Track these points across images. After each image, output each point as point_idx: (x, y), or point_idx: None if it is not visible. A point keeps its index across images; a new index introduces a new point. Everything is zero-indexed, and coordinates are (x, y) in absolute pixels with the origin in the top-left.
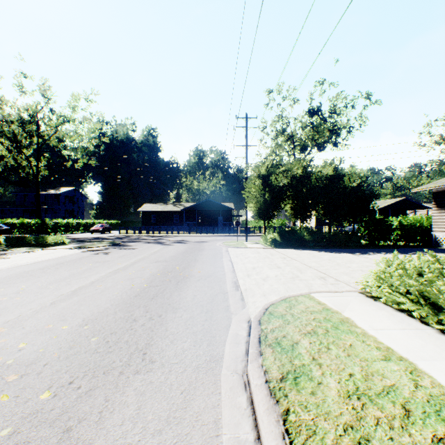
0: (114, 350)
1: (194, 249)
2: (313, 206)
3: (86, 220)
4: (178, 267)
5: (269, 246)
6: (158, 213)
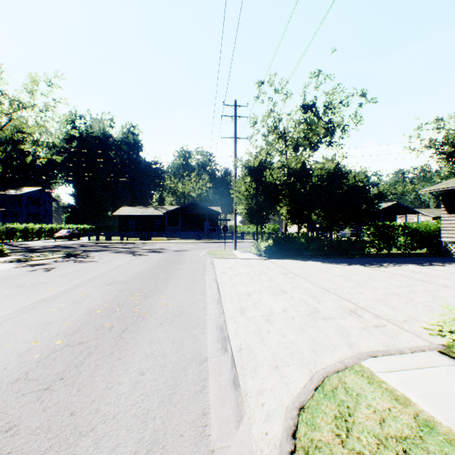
0: None
1: (170, 262)
2: (313, 208)
3: (51, 225)
4: (137, 294)
5: (263, 256)
6: (138, 217)
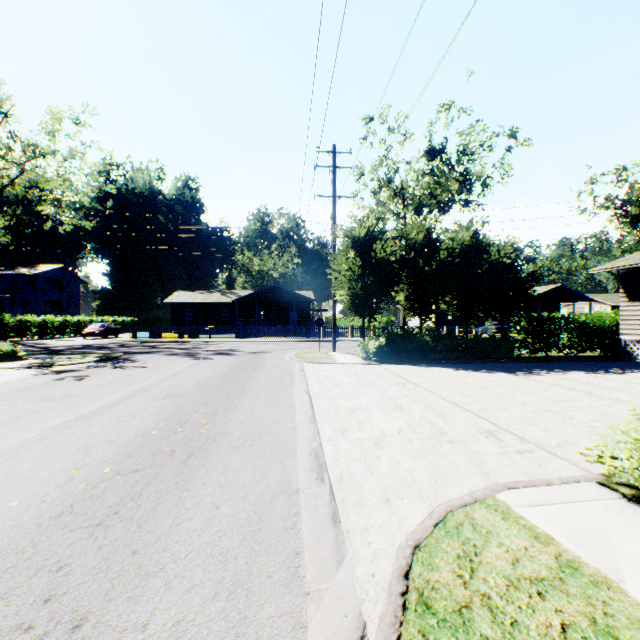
0: None
1: (245, 368)
2: (441, 294)
3: (78, 317)
4: (204, 410)
5: (372, 360)
6: (198, 306)
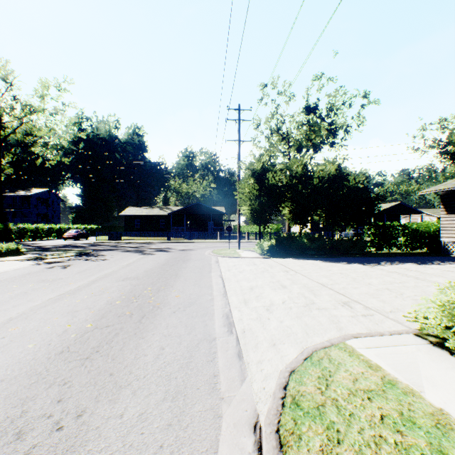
0: None
1: (177, 260)
2: (314, 209)
3: (60, 225)
4: (150, 288)
5: (266, 255)
6: (143, 218)
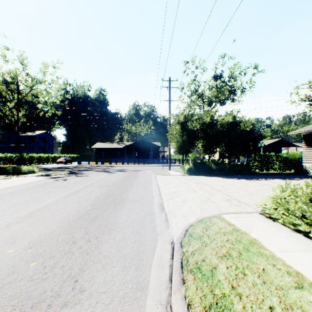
0: (48, 277)
1: (131, 176)
2: (218, 144)
3: (54, 154)
4: (117, 191)
5: (186, 174)
6: (107, 149)
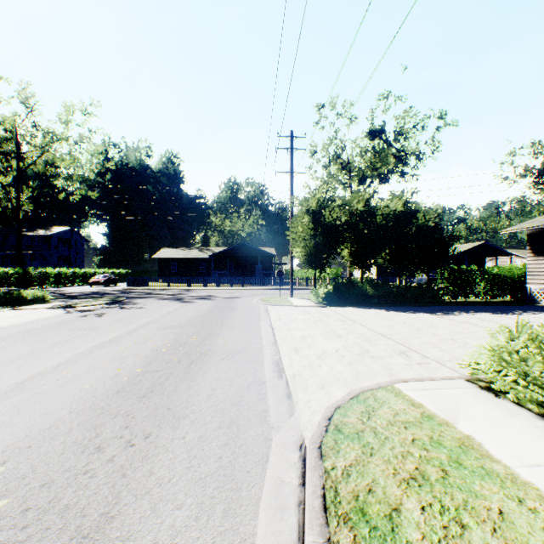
0: (27, 540)
1: (222, 309)
2: (378, 251)
3: (85, 269)
4: (195, 336)
5: (321, 303)
6: (180, 261)
